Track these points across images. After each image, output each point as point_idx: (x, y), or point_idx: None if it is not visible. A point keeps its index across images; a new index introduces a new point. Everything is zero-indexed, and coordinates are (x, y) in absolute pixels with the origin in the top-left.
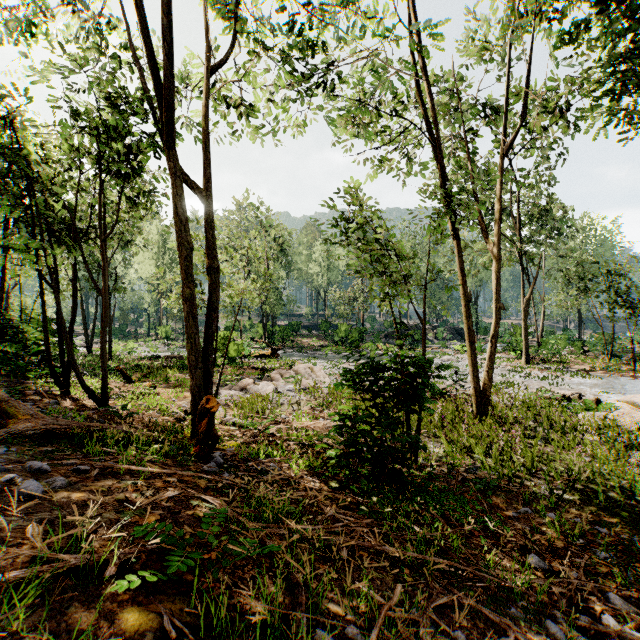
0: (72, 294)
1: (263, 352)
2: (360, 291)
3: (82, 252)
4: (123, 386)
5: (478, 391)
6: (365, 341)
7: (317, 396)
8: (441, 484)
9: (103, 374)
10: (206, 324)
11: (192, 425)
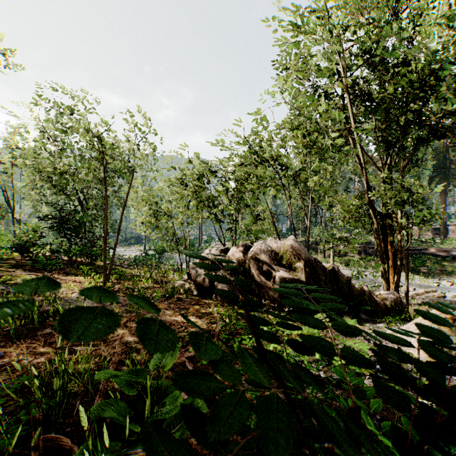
0: None
1: None
2: None
3: None
4: None
5: None
6: None
7: None
8: None
9: None
10: None
11: None
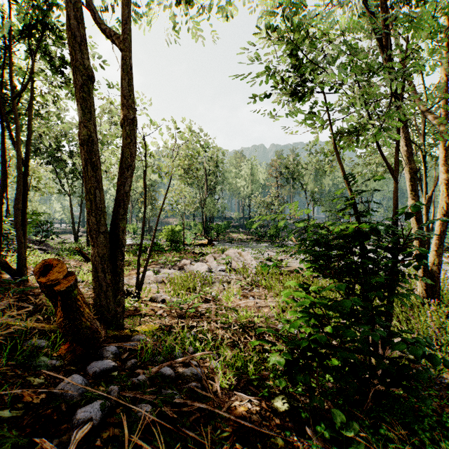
0: (2, 167)
1: (201, 242)
2: (276, 197)
3: (7, 121)
4: (80, 264)
5: (426, 272)
6: (281, 235)
7: (246, 275)
8: (436, 404)
9: (18, 245)
10: (117, 184)
11: (93, 305)
